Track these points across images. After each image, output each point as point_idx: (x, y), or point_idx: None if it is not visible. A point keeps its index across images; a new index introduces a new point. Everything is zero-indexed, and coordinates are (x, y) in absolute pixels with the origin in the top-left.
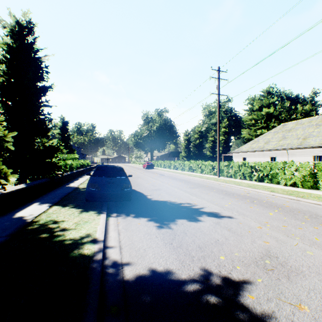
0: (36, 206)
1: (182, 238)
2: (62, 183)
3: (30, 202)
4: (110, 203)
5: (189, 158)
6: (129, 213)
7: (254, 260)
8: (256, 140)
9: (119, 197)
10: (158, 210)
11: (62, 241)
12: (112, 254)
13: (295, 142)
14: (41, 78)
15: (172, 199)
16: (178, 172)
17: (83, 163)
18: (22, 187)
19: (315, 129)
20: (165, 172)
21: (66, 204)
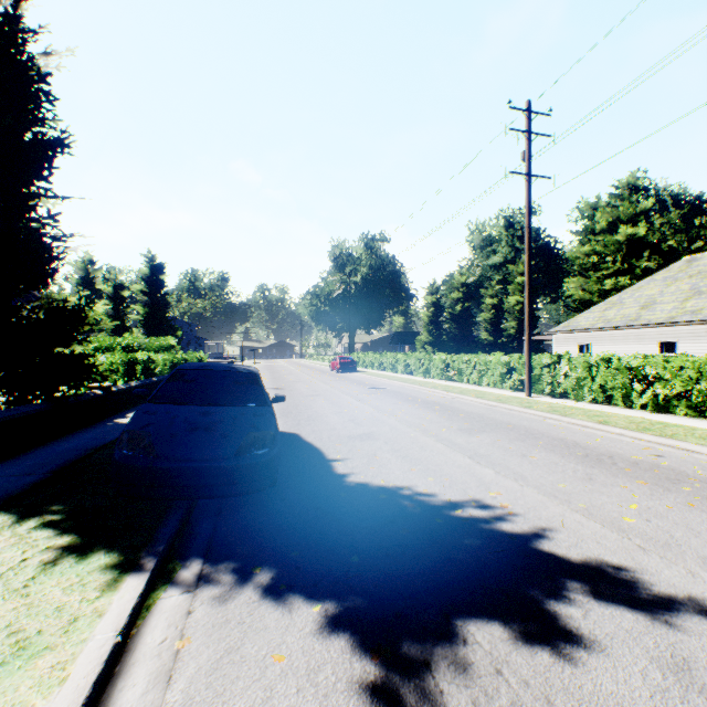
0: None
1: None
2: (107, 414)
3: None
4: None
5: (440, 346)
6: (253, 561)
7: None
8: (616, 301)
9: (229, 482)
10: (371, 540)
11: None
12: None
13: None
14: (32, 114)
15: (417, 480)
16: (417, 382)
17: (187, 359)
18: None
19: None
20: (384, 380)
21: (43, 501)
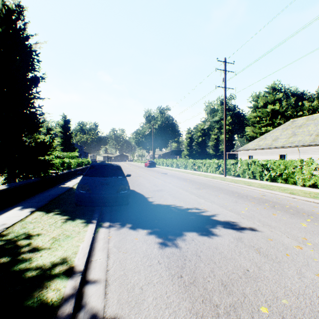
0: (15, 212)
1: (196, 266)
2: (57, 183)
3: (11, 206)
4: (104, 207)
5: (192, 156)
6: (125, 222)
7: None
8: (263, 137)
9: (115, 201)
10: (161, 217)
11: (22, 272)
12: (91, 298)
13: (307, 139)
14: (31, 67)
15: (177, 203)
16: (181, 171)
17: (83, 161)
18: (2, 188)
19: None
20: (168, 170)
21: (51, 208)
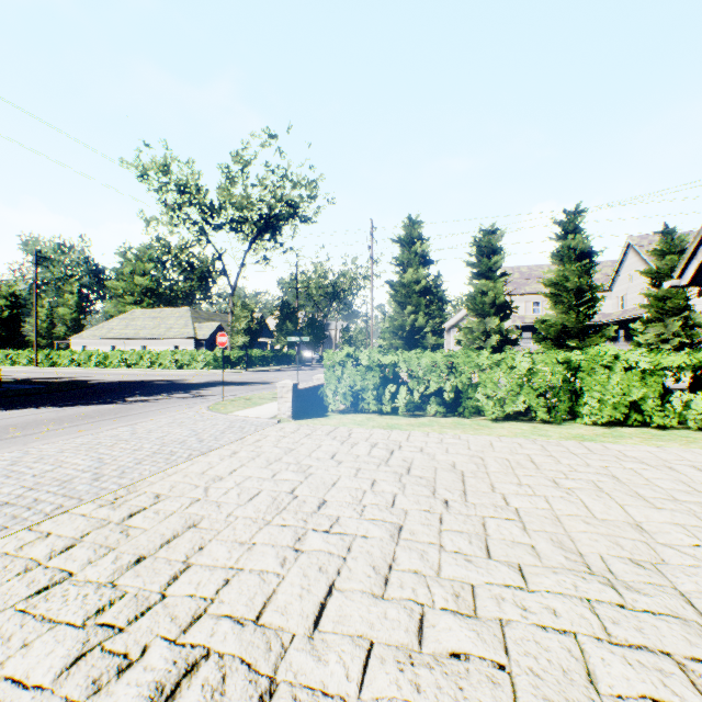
0: None
1: None
2: None
3: None
4: None
5: None
6: None
7: (27, 377)
8: (103, 326)
9: None
10: None
11: None
12: None
13: (133, 333)
14: None
15: None
16: None
17: None
18: None
19: (151, 322)
20: None
21: None
